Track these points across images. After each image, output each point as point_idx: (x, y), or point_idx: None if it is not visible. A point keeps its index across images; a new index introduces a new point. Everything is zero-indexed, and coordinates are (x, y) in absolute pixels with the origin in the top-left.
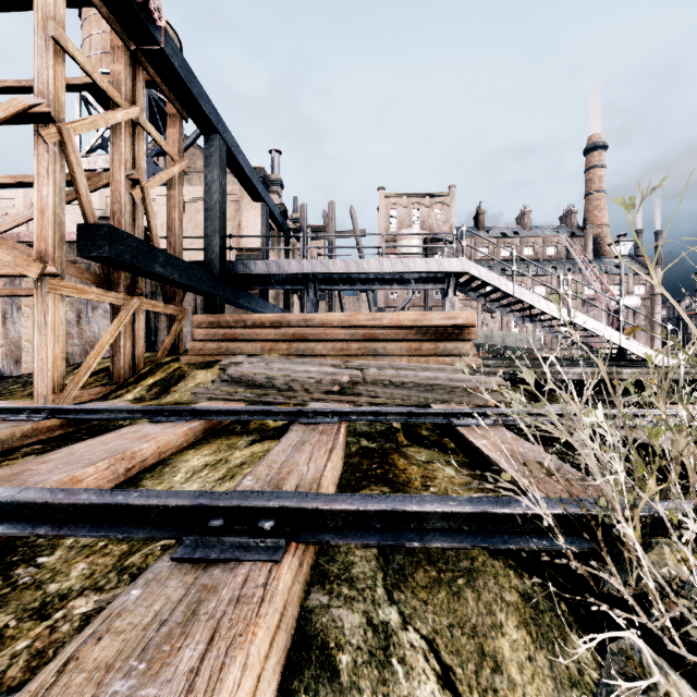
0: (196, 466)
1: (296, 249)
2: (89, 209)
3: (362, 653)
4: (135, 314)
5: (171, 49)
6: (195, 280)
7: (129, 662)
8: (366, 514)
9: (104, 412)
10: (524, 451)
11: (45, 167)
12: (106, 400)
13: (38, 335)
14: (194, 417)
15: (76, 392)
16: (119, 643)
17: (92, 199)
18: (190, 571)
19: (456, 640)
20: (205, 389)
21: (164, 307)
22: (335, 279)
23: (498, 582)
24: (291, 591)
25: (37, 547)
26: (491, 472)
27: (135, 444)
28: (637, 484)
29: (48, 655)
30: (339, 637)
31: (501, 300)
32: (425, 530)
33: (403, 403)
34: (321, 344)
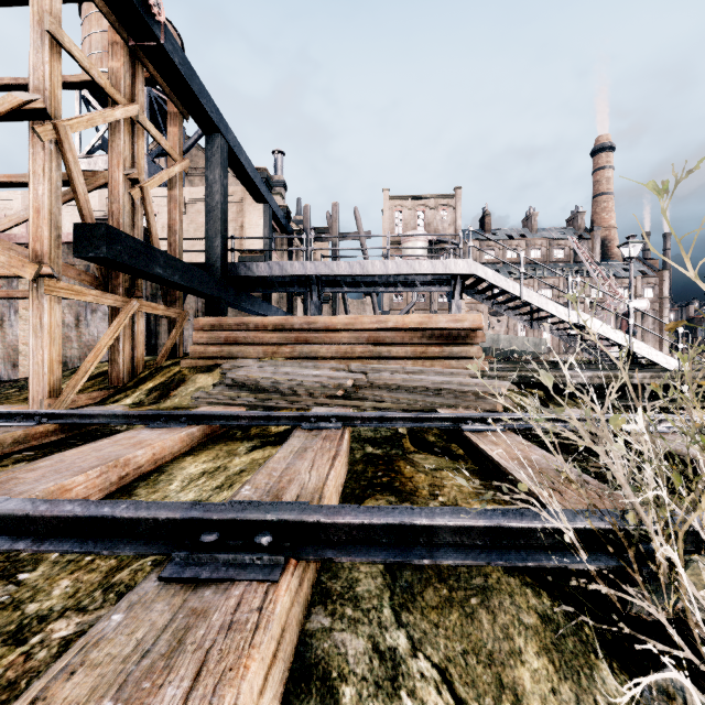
0: (193, 474)
1: (300, 252)
2: (87, 209)
3: (367, 685)
4: (134, 316)
5: (171, 45)
6: (196, 282)
7: (102, 703)
8: (371, 528)
9: (99, 417)
10: (537, 458)
11: (40, 165)
12: (104, 404)
13: (34, 338)
14: (192, 422)
15: (73, 396)
16: (93, 678)
17: (91, 200)
18: (178, 592)
19: (471, 670)
20: (205, 393)
21: (165, 310)
22: (339, 281)
23: (514, 601)
24: (289, 615)
25: (19, 562)
26: (503, 480)
27: (129, 451)
28: (668, 496)
29: (20, 686)
30: (342, 666)
31: (508, 302)
32: (435, 546)
33: (409, 408)
34: (325, 347)
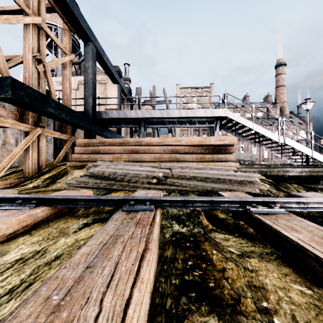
0: (5, 263)
1: None
2: (6, 72)
3: None
4: (39, 137)
5: None
6: (76, 119)
7: None
8: None
9: None
10: None
11: None
12: (15, 187)
13: None
14: (40, 204)
15: None
16: None
17: None
18: None
19: None
20: (75, 181)
21: (59, 135)
22: (155, 122)
23: None
24: None
25: None
26: None
27: None
28: None
29: None
30: None
31: (244, 133)
32: None
33: (197, 190)
34: (147, 155)
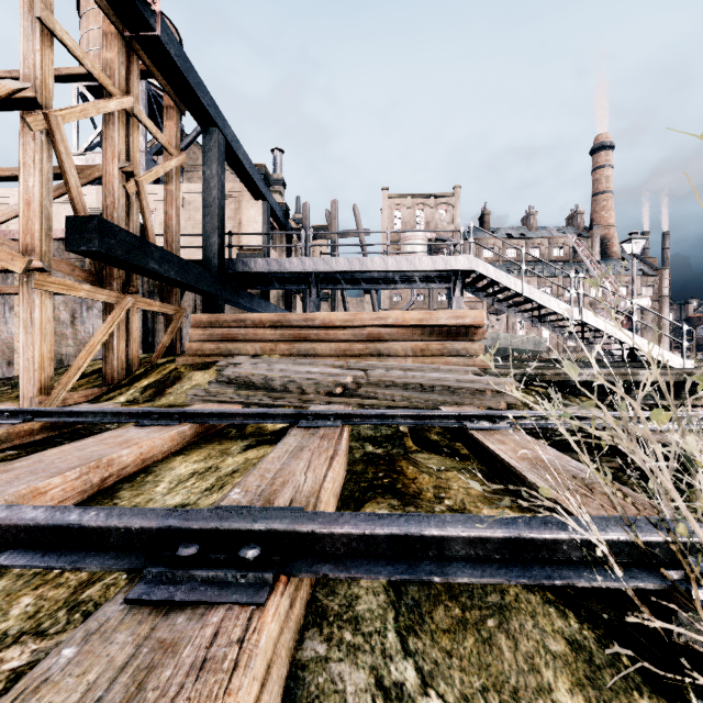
0: (182, 475)
1: (299, 250)
2: (80, 202)
3: None
4: (129, 313)
5: (167, 36)
6: (192, 278)
7: None
8: (373, 539)
9: (87, 414)
10: (549, 458)
11: (31, 156)
12: (97, 402)
13: (24, 334)
14: (184, 420)
15: (65, 394)
16: None
17: (89, 197)
18: (146, 618)
19: None
20: (201, 391)
21: (161, 306)
22: (338, 278)
23: (537, 623)
24: (277, 645)
25: None
26: (514, 482)
27: (114, 450)
28: None
29: None
30: None
31: (509, 299)
32: (446, 560)
33: (410, 405)
34: (324, 345)
